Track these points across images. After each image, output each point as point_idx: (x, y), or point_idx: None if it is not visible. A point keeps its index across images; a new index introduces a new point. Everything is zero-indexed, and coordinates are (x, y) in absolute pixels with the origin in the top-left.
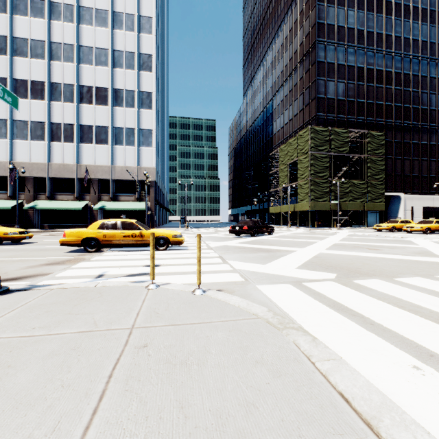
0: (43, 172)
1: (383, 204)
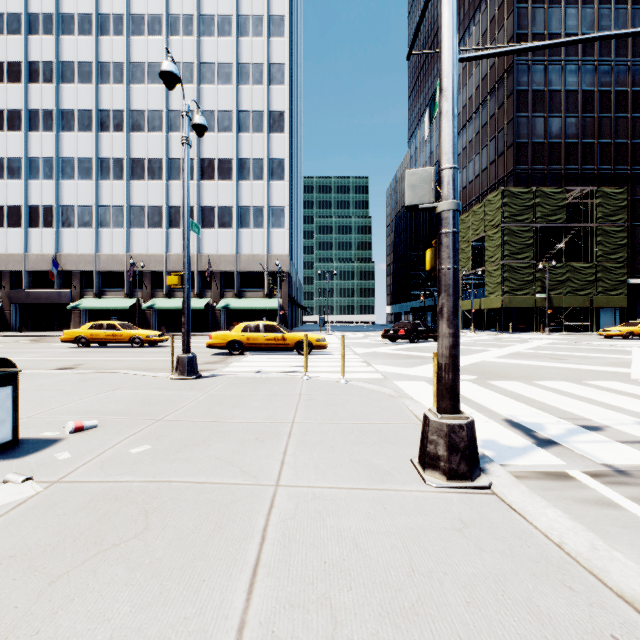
0: (161, 265)
1: (624, 297)
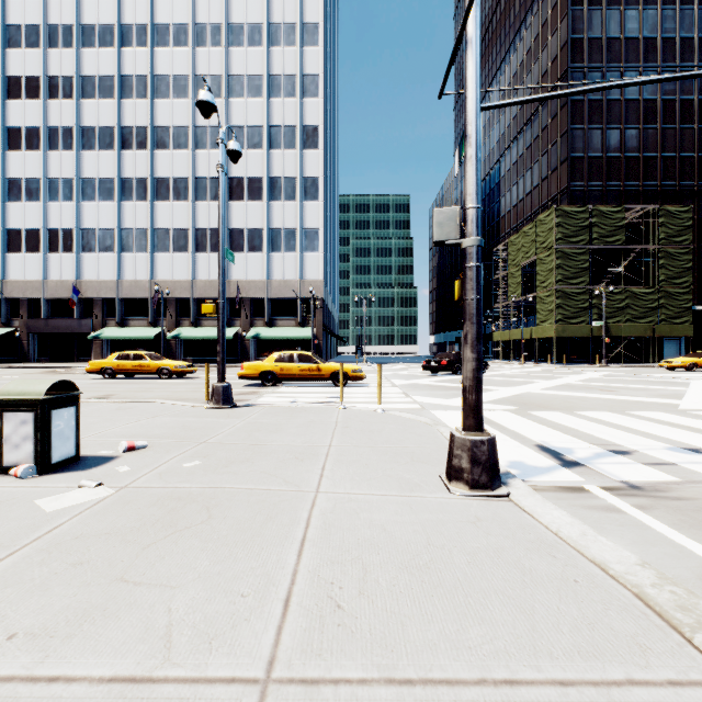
0: (187, 292)
1: (689, 325)
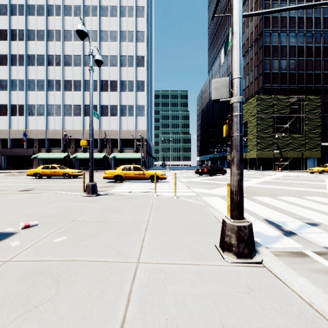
0: (80, 135)
1: (319, 152)
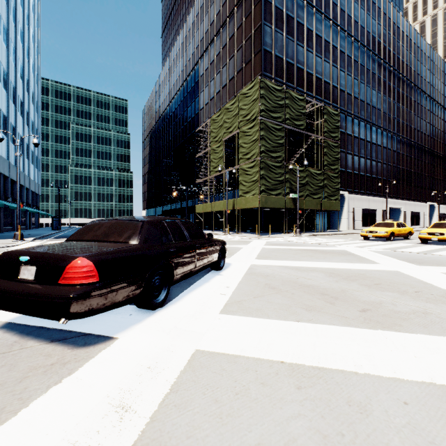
0: None
1: (338, 202)
